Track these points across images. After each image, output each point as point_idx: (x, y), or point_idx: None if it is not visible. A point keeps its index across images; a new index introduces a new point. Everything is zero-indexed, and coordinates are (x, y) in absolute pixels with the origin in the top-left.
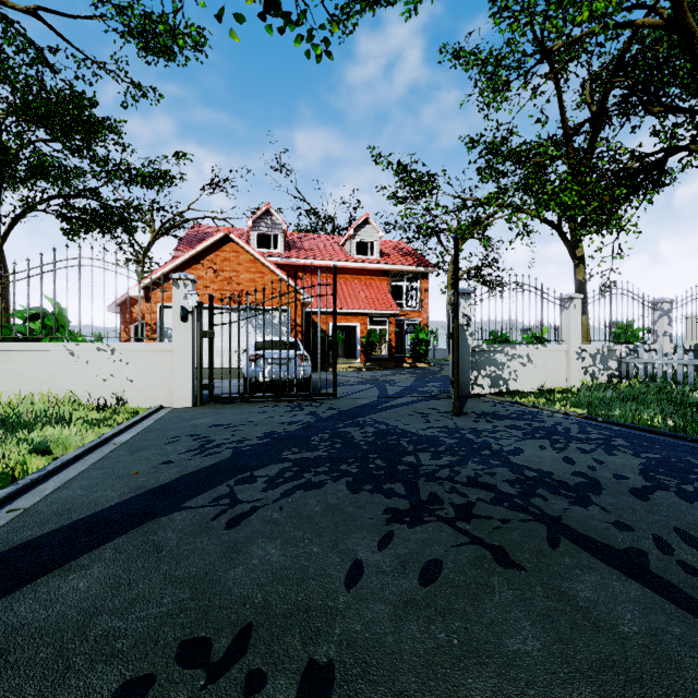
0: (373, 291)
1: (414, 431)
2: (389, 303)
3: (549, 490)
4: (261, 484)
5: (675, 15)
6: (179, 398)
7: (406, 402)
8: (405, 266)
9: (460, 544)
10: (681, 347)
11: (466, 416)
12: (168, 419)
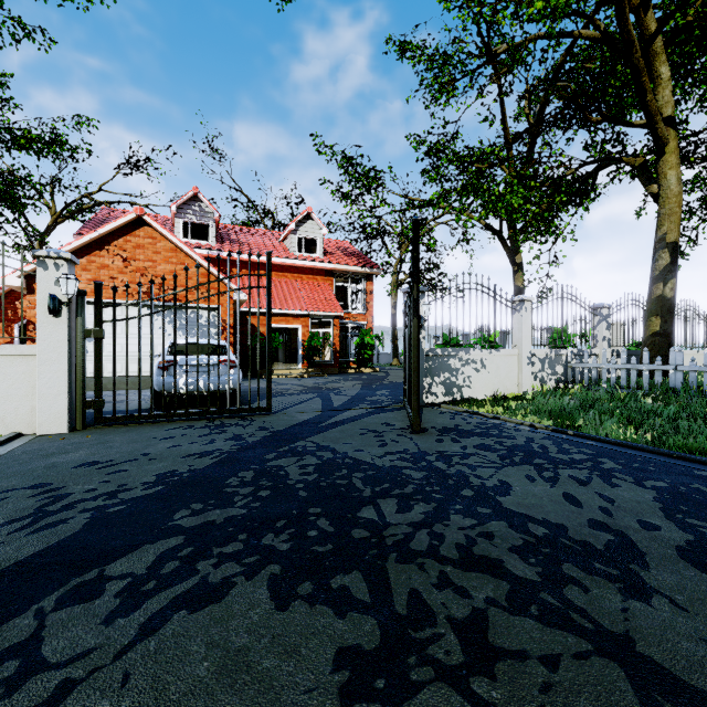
0: (316, 292)
1: (369, 460)
2: (334, 305)
3: (578, 564)
4: (108, 602)
5: (618, 21)
6: (47, 421)
7: (354, 417)
8: (349, 266)
9: None
10: (624, 351)
11: (426, 433)
12: (17, 455)
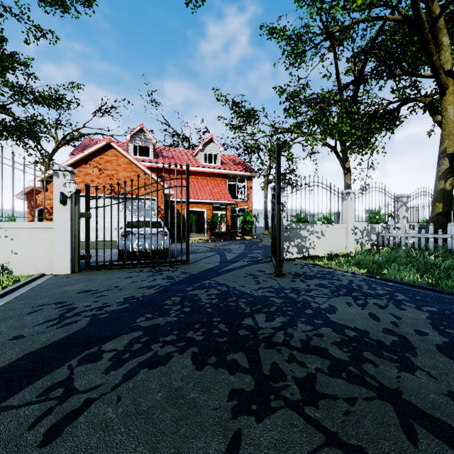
0: (216, 188)
1: (249, 292)
2: (227, 196)
3: (373, 352)
4: (105, 363)
5: (413, 9)
6: (59, 267)
7: (240, 266)
8: (237, 171)
9: (317, 448)
10: (417, 225)
11: (285, 276)
12: (44, 286)
